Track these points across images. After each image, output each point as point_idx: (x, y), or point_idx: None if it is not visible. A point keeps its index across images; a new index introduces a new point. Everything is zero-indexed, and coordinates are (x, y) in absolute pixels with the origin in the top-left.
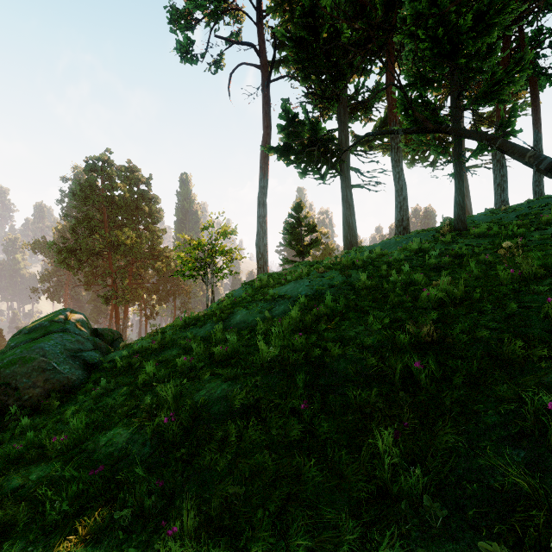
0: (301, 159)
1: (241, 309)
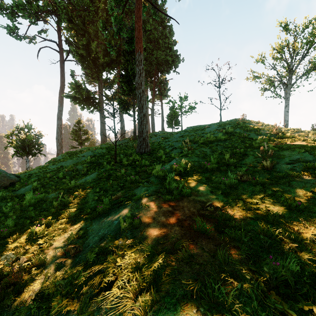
0: (82, 103)
1: (70, 159)
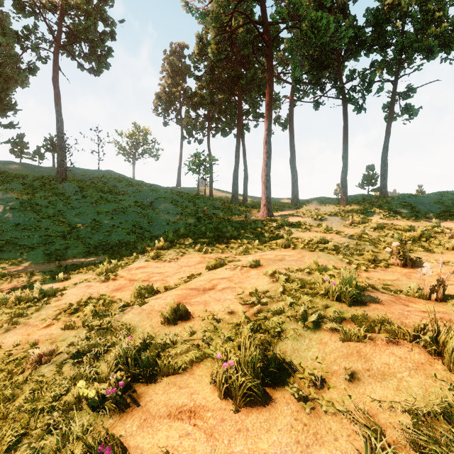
0: None
1: None
